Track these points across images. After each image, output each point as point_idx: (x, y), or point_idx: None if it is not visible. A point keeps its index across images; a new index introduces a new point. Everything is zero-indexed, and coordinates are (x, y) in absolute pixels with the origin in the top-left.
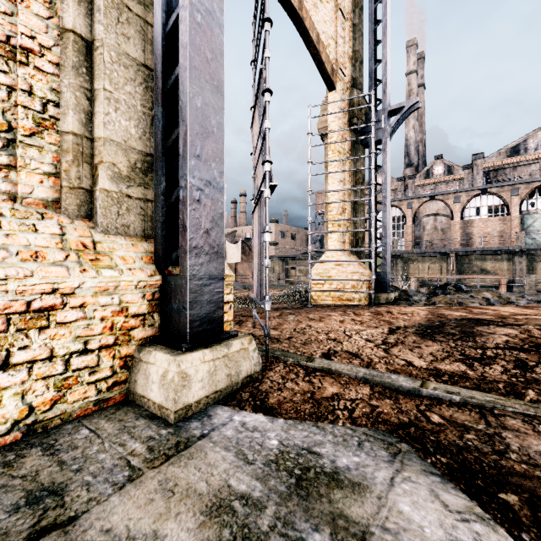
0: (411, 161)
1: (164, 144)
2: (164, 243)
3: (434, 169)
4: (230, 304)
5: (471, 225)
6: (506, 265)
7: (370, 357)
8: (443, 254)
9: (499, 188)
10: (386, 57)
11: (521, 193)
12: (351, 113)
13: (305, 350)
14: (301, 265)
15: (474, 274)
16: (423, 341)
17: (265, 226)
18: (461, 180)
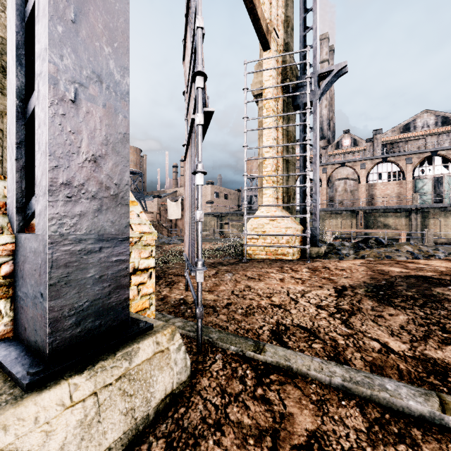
0: (324, 134)
1: (21, 11)
2: (21, 179)
3: (343, 141)
4: (149, 271)
5: (374, 187)
6: (404, 221)
7: (332, 335)
8: (353, 212)
9: (396, 157)
10: (316, 23)
11: (414, 162)
12: (283, 75)
13: (248, 325)
14: (233, 221)
15: (378, 228)
16: (383, 307)
17: (196, 165)
18: (364, 151)
